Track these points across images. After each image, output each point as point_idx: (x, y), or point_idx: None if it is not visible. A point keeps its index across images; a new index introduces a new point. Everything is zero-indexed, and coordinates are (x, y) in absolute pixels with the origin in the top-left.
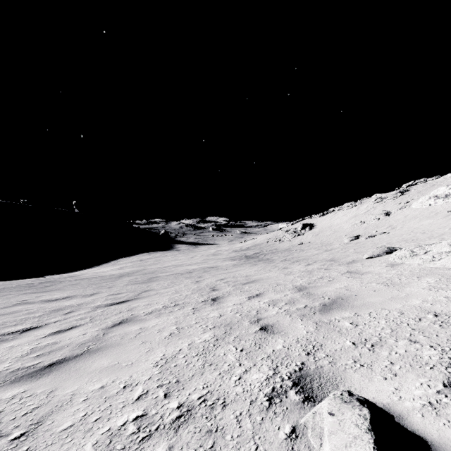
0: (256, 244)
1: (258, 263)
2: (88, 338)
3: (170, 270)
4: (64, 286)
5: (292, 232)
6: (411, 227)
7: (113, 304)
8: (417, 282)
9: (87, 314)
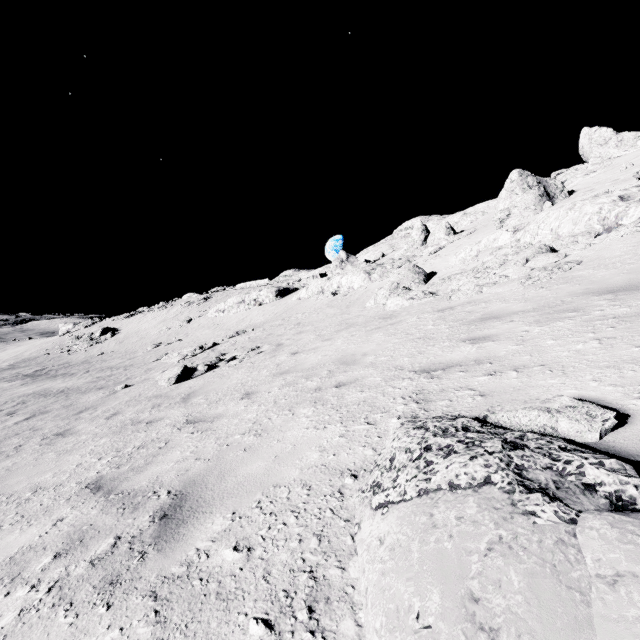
0: (27, 359)
1: (58, 378)
2: None
3: None
4: None
5: (88, 340)
6: (196, 335)
7: None
8: (157, 368)
9: None
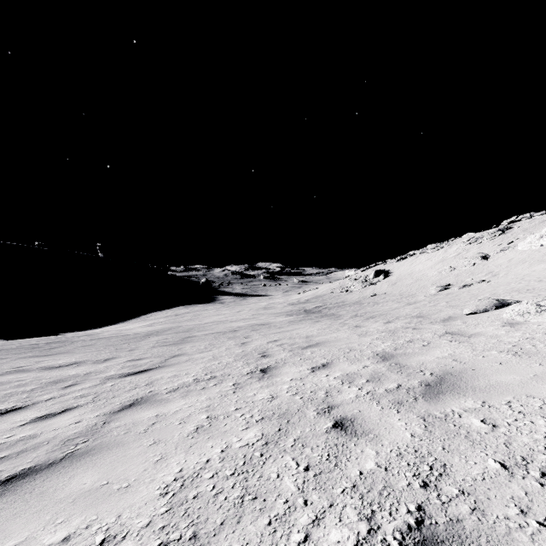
0: (318, 296)
1: (321, 320)
2: (80, 430)
3: (210, 327)
4: (75, 348)
5: (363, 281)
6: (519, 273)
7: (130, 374)
8: None
9: (92, 389)
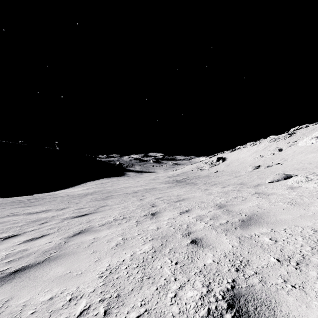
0: (184, 172)
1: (185, 186)
2: (52, 246)
3: (122, 190)
4: (44, 202)
5: (210, 164)
6: (299, 159)
7: (77, 216)
8: None
9: (56, 225)
